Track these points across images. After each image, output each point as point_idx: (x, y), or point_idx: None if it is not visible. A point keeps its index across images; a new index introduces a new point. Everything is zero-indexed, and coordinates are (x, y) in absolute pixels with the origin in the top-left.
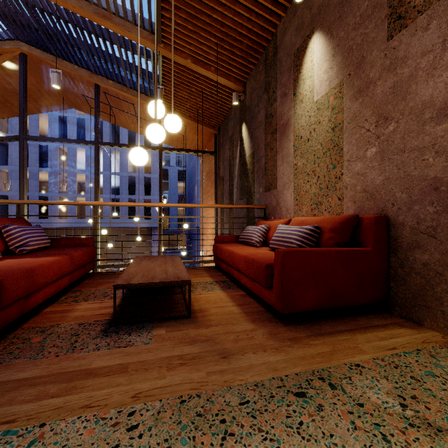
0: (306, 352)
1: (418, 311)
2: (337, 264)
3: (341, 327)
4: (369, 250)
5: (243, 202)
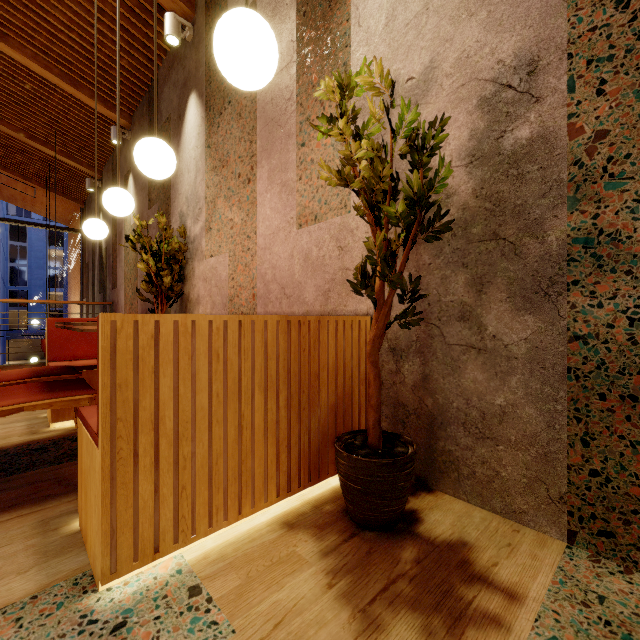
0: None
1: None
2: None
3: None
4: None
5: (101, 297)
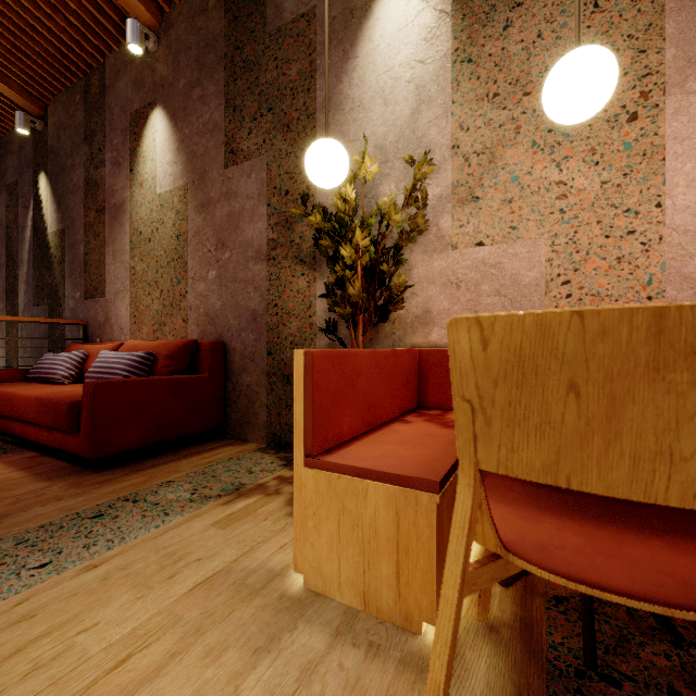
0: (117, 487)
1: (245, 429)
2: (168, 394)
3: (169, 459)
4: (205, 376)
5: (43, 311)
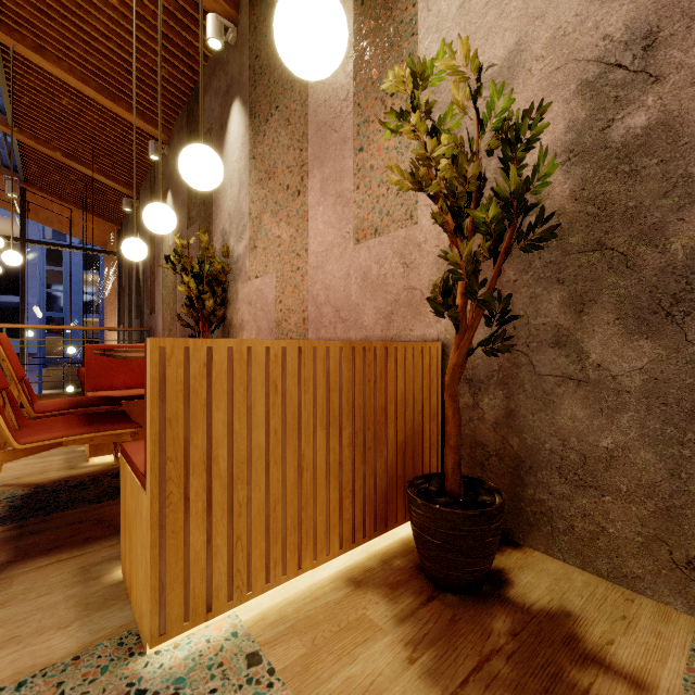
0: None
1: None
2: None
3: None
4: None
5: (138, 323)
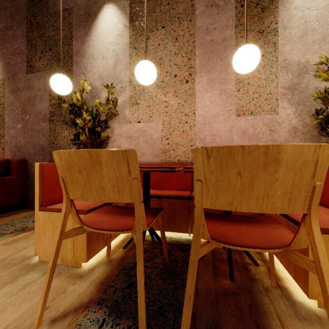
0: None
1: None
2: None
3: None
4: (13, 177)
5: None
